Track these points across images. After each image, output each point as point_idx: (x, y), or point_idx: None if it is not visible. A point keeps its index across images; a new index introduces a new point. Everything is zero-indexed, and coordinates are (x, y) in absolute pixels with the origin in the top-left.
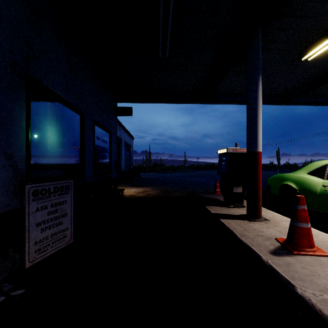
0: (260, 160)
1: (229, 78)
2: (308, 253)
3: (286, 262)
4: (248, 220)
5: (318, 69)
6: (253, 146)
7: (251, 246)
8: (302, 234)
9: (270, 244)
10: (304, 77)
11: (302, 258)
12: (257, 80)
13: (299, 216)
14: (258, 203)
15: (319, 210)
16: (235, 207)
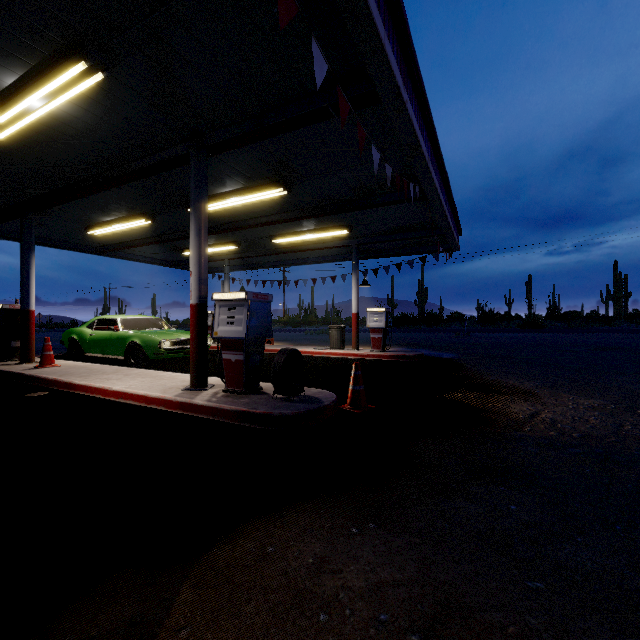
0: (33, 316)
1: (13, 221)
2: (48, 367)
3: (31, 370)
4: (20, 364)
5: (113, 238)
6: (26, 306)
7: (11, 370)
8: (46, 358)
9: (27, 368)
10: (106, 239)
11: (43, 368)
12: (30, 254)
13: (45, 348)
14: (31, 350)
15: (90, 353)
16: (14, 361)
